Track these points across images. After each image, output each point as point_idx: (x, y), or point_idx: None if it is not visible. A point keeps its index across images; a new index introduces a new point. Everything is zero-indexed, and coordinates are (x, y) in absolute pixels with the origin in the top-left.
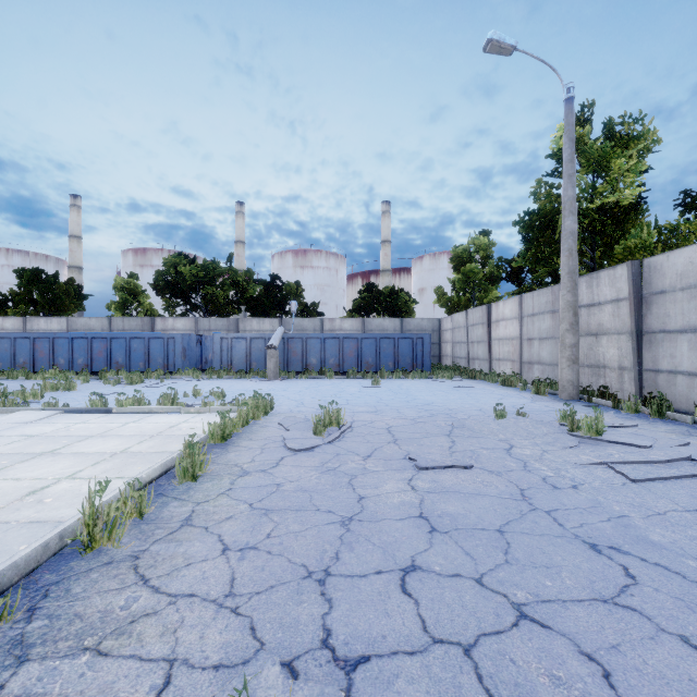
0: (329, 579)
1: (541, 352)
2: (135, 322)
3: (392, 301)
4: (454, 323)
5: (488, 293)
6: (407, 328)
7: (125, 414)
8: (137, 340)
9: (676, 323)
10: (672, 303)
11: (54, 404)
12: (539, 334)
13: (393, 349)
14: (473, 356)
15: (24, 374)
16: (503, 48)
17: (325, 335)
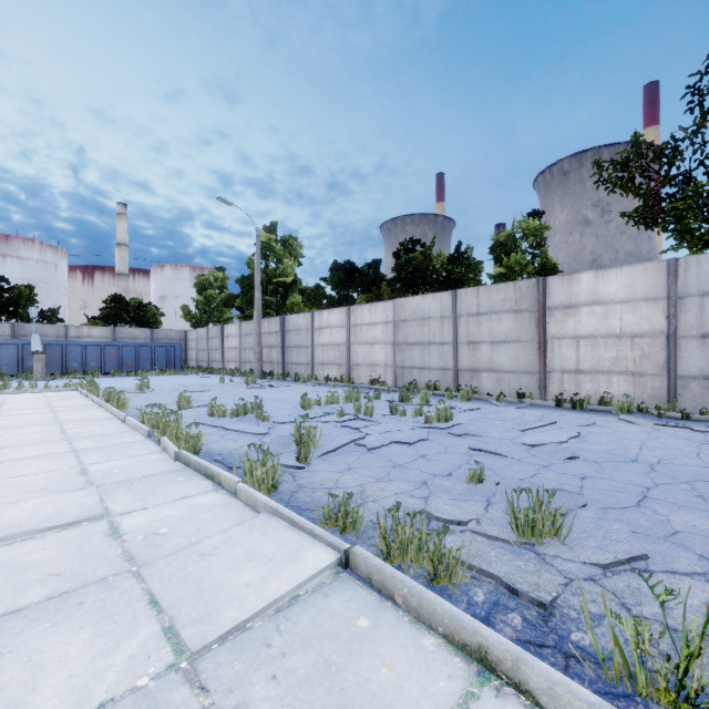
0: None
1: (250, 356)
2: None
3: (141, 312)
4: (198, 336)
5: (224, 313)
6: (158, 337)
7: None
8: None
9: (293, 344)
10: (292, 336)
11: None
12: (249, 346)
13: (151, 354)
14: (212, 359)
15: None
16: (227, 203)
17: (86, 343)
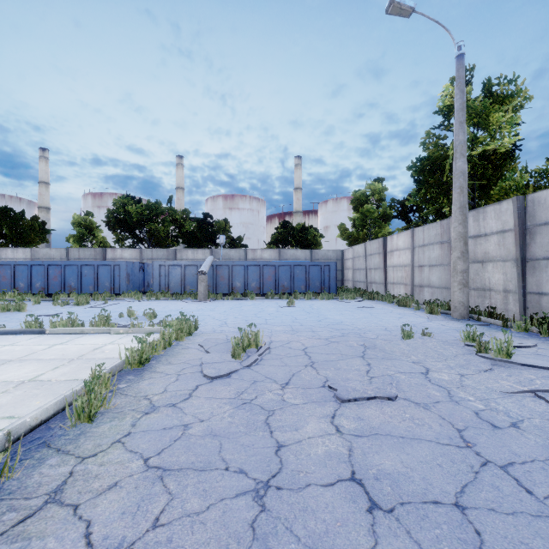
0: None
1: (431, 277)
2: (89, 252)
3: (303, 235)
4: (355, 254)
5: (381, 229)
6: (316, 257)
7: (57, 335)
8: (88, 267)
9: None
10: None
11: None
12: (429, 262)
13: (305, 274)
14: (370, 280)
15: None
16: (403, 9)
17: (247, 263)
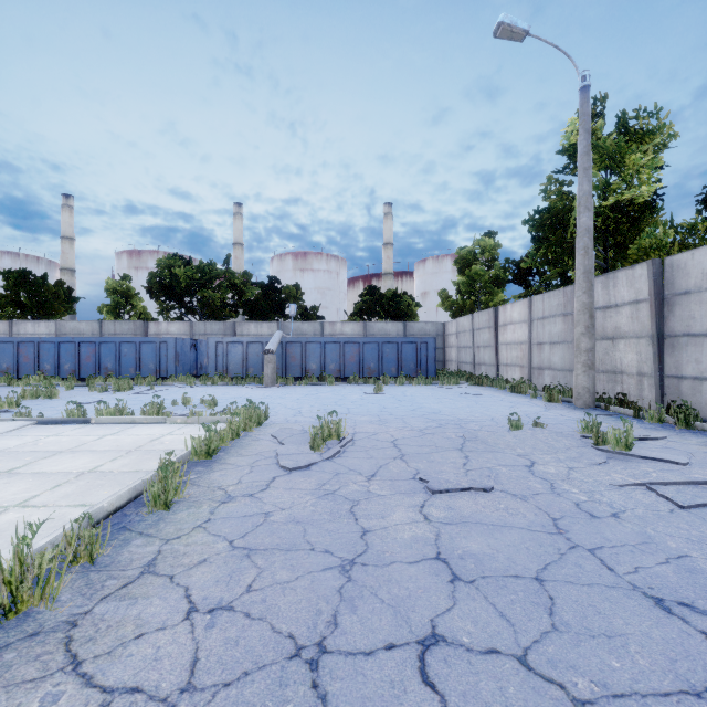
0: (324, 660)
1: (552, 357)
2: (127, 326)
3: (395, 304)
4: (459, 328)
5: (494, 296)
6: (411, 332)
7: (105, 425)
8: (128, 344)
9: (702, 326)
10: (697, 304)
11: (27, 414)
12: (550, 338)
13: (396, 353)
14: (479, 361)
15: (7, 380)
16: (515, 32)
17: (325, 340)
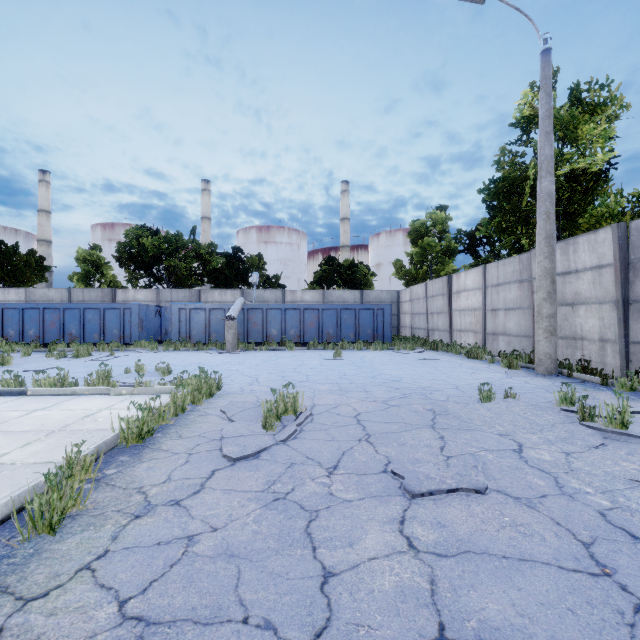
0: None
1: (507, 323)
2: (95, 293)
3: (352, 273)
4: (413, 295)
5: (444, 266)
6: (367, 300)
7: (42, 397)
8: (92, 311)
9: None
10: None
11: None
12: (505, 305)
13: (354, 320)
14: (432, 327)
15: None
16: None
17: (285, 306)
